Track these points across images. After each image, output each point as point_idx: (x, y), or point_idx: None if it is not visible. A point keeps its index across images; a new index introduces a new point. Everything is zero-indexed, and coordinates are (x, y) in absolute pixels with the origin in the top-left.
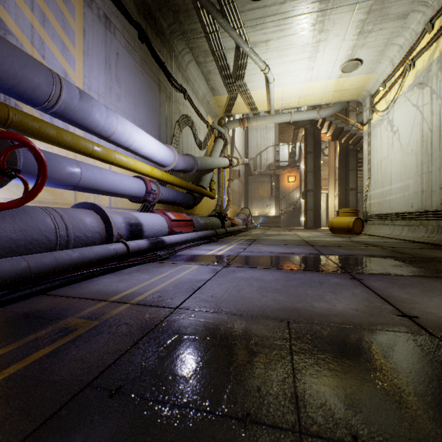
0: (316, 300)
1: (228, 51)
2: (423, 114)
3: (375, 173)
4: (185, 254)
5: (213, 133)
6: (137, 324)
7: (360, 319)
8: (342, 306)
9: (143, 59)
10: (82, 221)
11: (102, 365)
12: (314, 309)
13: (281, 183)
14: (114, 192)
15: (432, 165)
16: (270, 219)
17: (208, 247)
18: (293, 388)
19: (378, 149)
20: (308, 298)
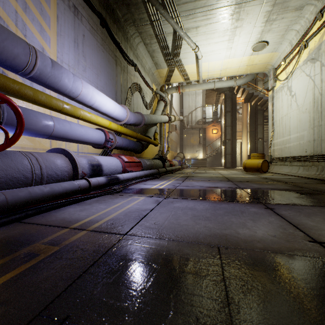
0: (240, 227)
1: (168, 35)
2: (315, 82)
3: (277, 126)
4: (135, 188)
5: (156, 97)
6: (91, 249)
7: (278, 245)
8: (261, 232)
9: (103, 40)
10: (54, 162)
11: (55, 292)
12: (239, 236)
13: (207, 134)
14: (81, 140)
15: (322, 120)
16: (199, 161)
17: (152, 182)
18: (228, 318)
19: (279, 109)
20: (233, 225)
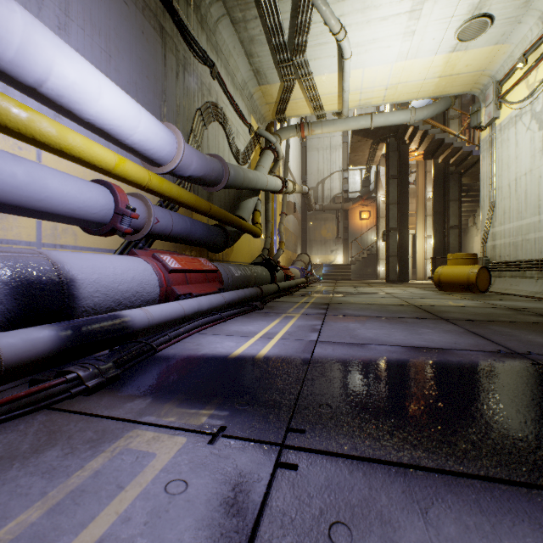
0: None
1: None
2: None
3: (504, 198)
4: (180, 354)
5: (258, 143)
6: None
7: None
8: None
9: None
10: None
11: None
12: None
13: (351, 221)
14: (16, 203)
15: None
16: (337, 270)
17: (242, 326)
18: None
19: (510, 162)
20: None
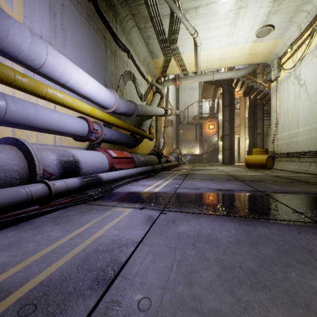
0: None
1: (164, 17)
2: None
3: (282, 119)
4: (122, 191)
5: (151, 89)
6: None
7: None
8: None
9: (89, 16)
10: None
11: None
12: None
13: (203, 130)
14: (53, 129)
15: None
16: (195, 157)
17: (146, 182)
18: None
19: (285, 100)
20: None
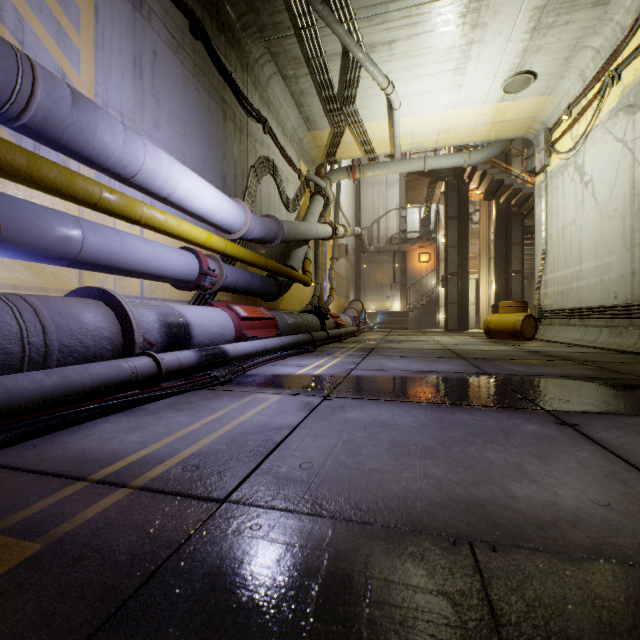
0: (513, 478)
1: (331, 59)
2: (635, 153)
3: (554, 246)
4: (260, 374)
5: (307, 188)
6: (125, 553)
7: (630, 536)
8: (572, 494)
9: (197, 65)
10: (77, 318)
11: None
12: (517, 505)
13: (409, 264)
14: (146, 272)
15: None
16: (393, 318)
17: (299, 361)
18: None
19: (558, 210)
20: (494, 473)
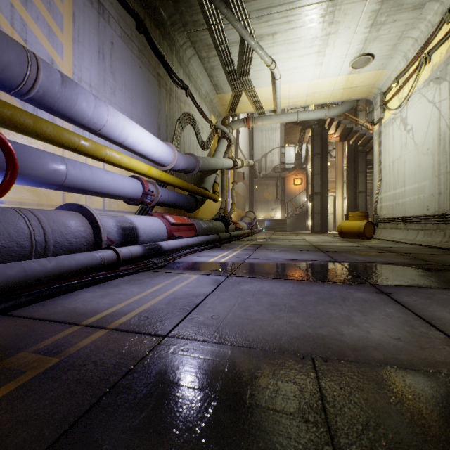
0: (343, 324)
1: (233, 45)
2: (441, 110)
3: (386, 174)
4: (185, 261)
5: (216, 133)
6: (110, 363)
7: (408, 354)
8: (378, 332)
9: (141, 51)
10: (65, 224)
11: (36, 447)
12: (344, 338)
13: (287, 186)
14: (107, 193)
15: None
16: (275, 223)
17: (210, 253)
18: None
19: (390, 149)
20: (332, 321)
